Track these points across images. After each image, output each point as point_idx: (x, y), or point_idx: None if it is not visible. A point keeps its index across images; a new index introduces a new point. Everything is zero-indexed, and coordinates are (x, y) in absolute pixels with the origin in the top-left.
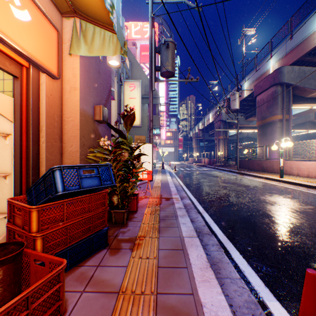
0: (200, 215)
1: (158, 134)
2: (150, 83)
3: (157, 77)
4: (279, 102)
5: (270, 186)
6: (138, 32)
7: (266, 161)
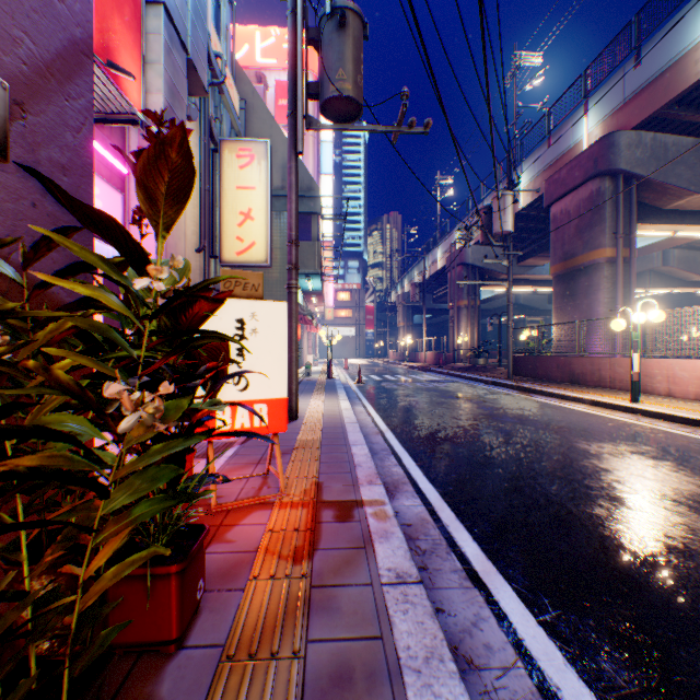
0: (484, 602)
1: (318, 292)
2: (292, 130)
3: (316, 160)
4: (607, 217)
5: (623, 430)
6: (270, 51)
7: (582, 358)
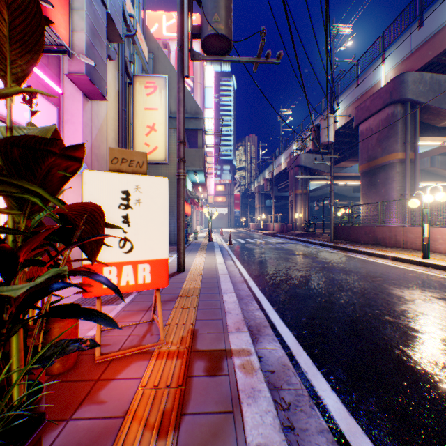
0: None
1: (203, 183)
2: (180, 60)
3: (202, 99)
4: (399, 131)
5: (423, 279)
6: (172, 28)
7: (382, 227)
